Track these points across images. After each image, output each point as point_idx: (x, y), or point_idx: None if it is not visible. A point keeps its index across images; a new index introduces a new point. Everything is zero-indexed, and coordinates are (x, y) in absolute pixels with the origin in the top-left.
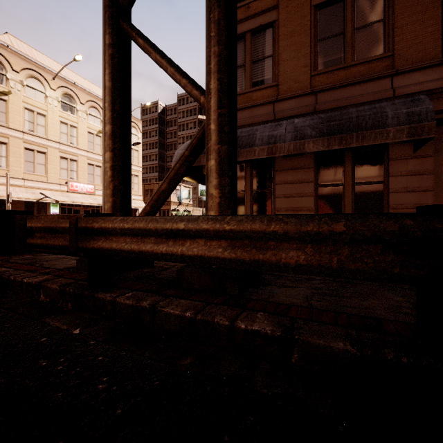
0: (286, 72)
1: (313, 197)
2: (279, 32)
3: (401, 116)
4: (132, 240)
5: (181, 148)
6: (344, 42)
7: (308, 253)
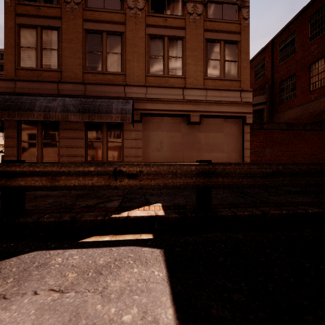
0: (67, 64)
1: (84, 148)
2: (63, 37)
3: (118, 109)
4: None
5: None
6: (102, 58)
7: None
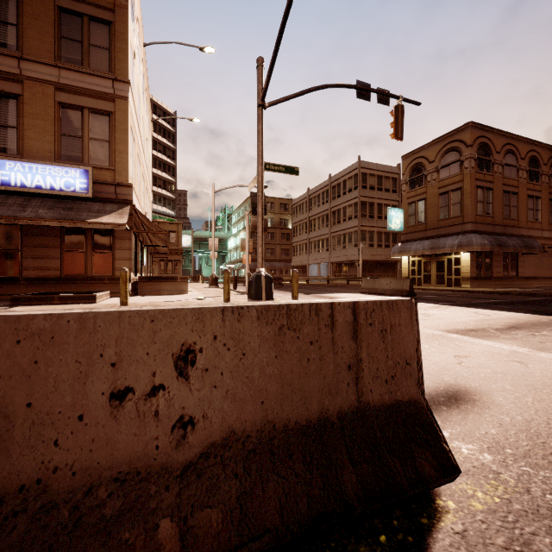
0: (495, 213)
1: (502, 267)
2: (494, 194)
3: (537, 246)
4: None
5: (479, 239)
6: (509, 209)
7: None
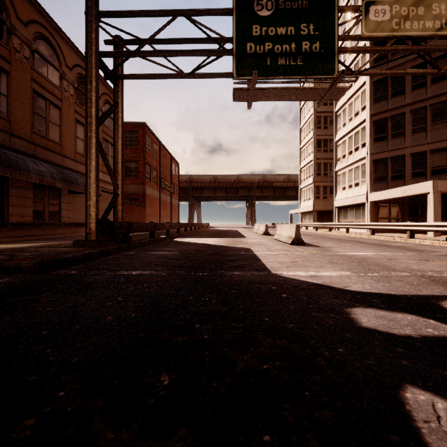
0: (17, 117)
1: (32, 208)
2: (12, 84)
3: (82, 183)
4: (136, 228)
5: None
6: (46, 124)
7: (151, 228)
